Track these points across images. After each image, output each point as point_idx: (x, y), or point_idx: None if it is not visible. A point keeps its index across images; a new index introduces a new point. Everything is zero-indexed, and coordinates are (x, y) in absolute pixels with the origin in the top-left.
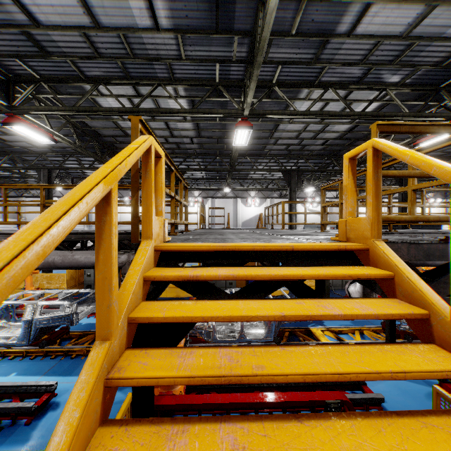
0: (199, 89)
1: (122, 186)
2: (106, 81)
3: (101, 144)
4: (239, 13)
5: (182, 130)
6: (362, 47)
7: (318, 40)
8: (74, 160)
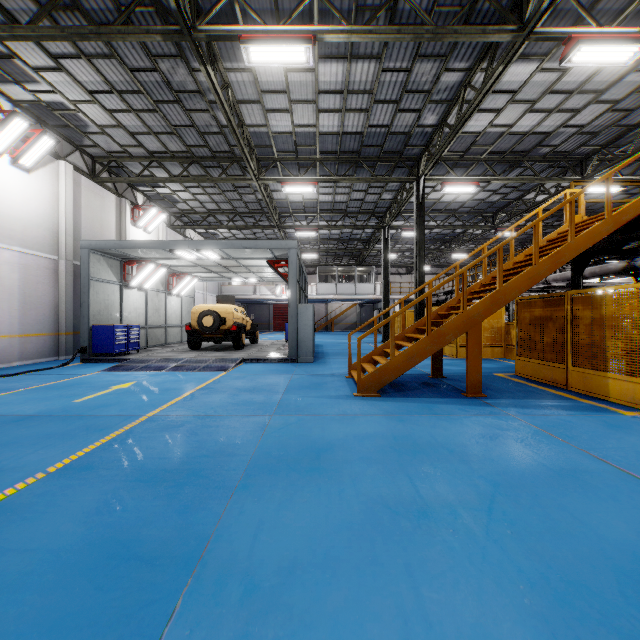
0: None
1: None
2: None
3: None
4: None
5: None
6: None
7: None
8: None
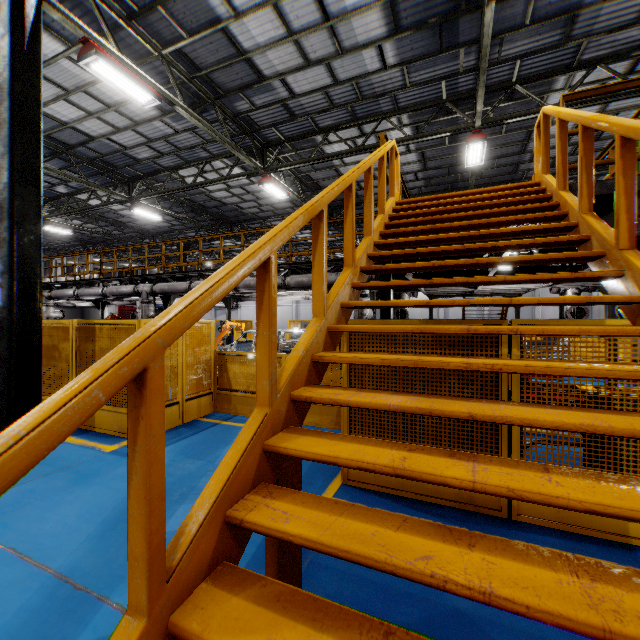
0: (424, 112)
1: None
2: (336, 128)
3: None
4: (463, 27)
5: (404, 164)
6: (631, 5)
7: (562, 19)
8: None
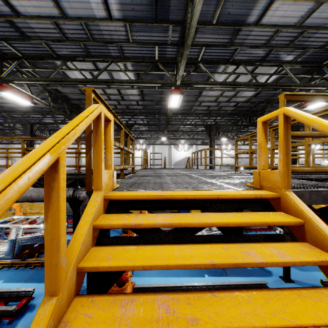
0: (142, 65)
1: (84, 138)
2: (72, 58)
3: (70, 105)
4: (173, 7)
5: (130, 95)
6: (266, 34)
7: (232, 28)
8: (50, 117)
